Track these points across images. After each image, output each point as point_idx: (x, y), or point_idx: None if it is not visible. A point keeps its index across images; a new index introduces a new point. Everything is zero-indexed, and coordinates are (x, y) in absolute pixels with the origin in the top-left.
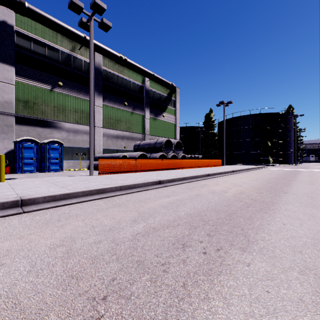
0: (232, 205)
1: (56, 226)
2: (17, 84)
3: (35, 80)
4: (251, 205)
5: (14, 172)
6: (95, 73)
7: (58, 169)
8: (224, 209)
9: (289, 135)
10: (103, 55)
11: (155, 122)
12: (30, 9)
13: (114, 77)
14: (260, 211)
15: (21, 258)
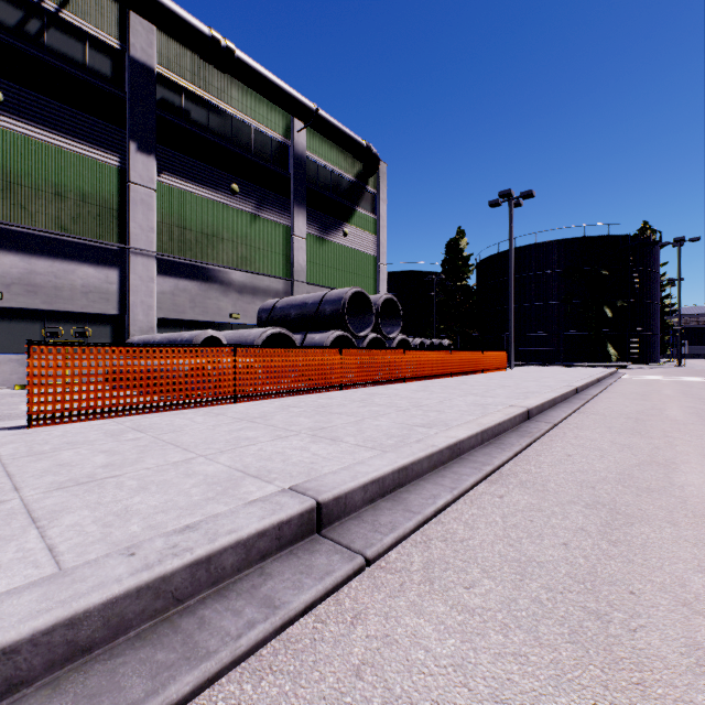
0: None
1: None
2: None
3: None
4: None
5: None
6: (130, 80)
7: None
8: None
9: (653, 291)
10: (156, 23)
11: (321, 248)
12: None
13: (197, 105)
14: None
15: None
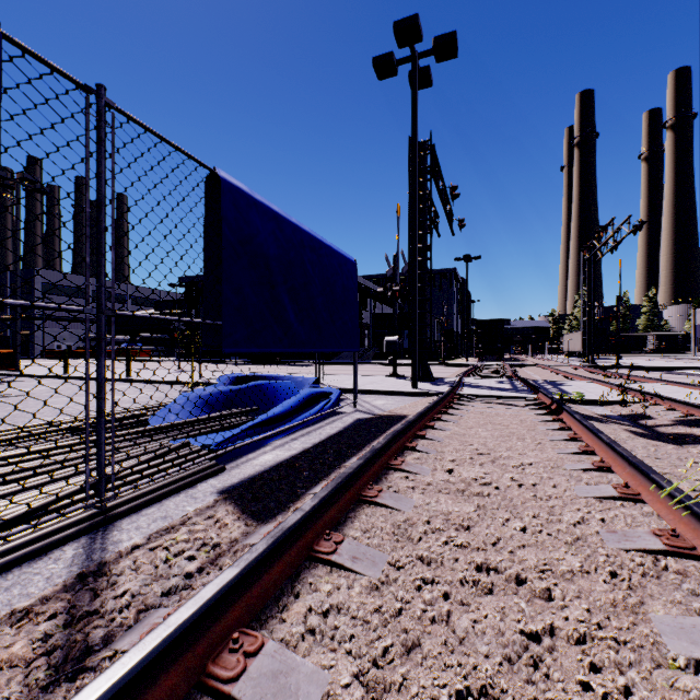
0: None
1: None
2: None
3: None
4: None
5: None
6: None
7: None
8: None
9: None
10: None
11: None
12: None
13: None
14: None
15: None
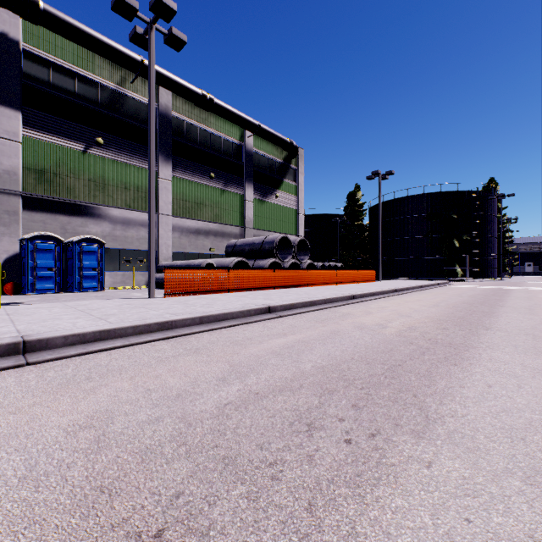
0: (396, 350)
1: (82, 389)
2: (26, 142)
3: (56, 135)
4: (429, 351)
5: (20, 292)
6: (159, 122)
7: (96, 287)
8: (381, 357)
9: (490, 228)
10: (174, 92)
11: (262, 206)
12: (47, 12)
13: (192, 129)
14: (446, 362)
15: (11, 451)
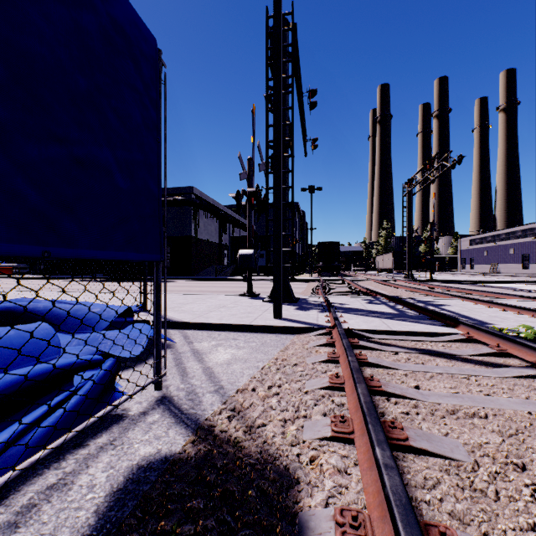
0: None
1: None
2: None
3: None
4: None
5: None
6: None
7: None
8: None
9: None
10: None
11: None
12: None
13: None
14: None
15: None
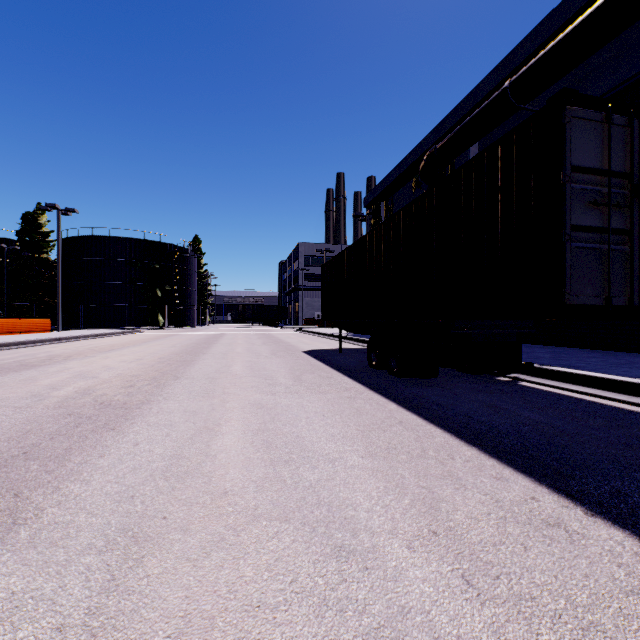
0: None
1: None
2: None
3: None
4: (10, 369)
5: None
6: None
7: None
8: None
9: (190, 282)
10: None
11: None
12: None
13: None
14: (12, 371)
15: None
